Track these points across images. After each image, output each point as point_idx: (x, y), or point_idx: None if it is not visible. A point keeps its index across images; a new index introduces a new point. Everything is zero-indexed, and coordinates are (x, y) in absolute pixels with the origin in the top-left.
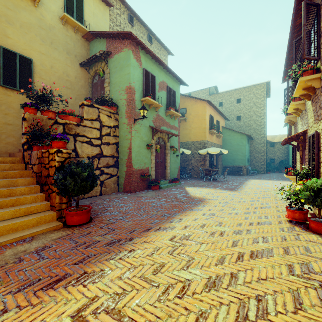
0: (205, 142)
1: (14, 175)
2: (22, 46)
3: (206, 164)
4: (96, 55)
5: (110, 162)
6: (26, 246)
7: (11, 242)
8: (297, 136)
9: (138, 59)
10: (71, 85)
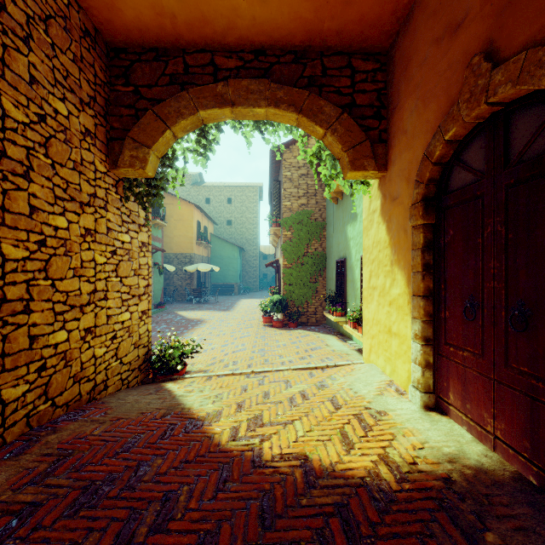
0: (192, 256)
1: None
2: None
3: (193, 283)
4: None
5: None
6: None
7: None
8: (273, 263)
9: None
10: None
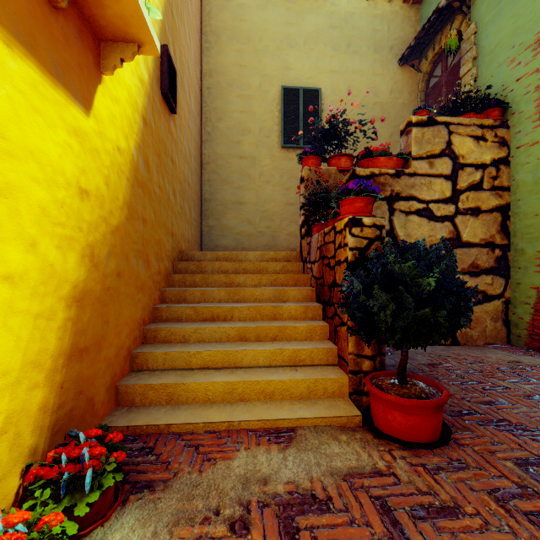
0: None
1: (286, 281)
2: (307, 73)
3: None
4: (439, 7)
5: (481, 260)
6: (273, 459)
7: (256, 426)
8: None
9: None
10: (381, 112)
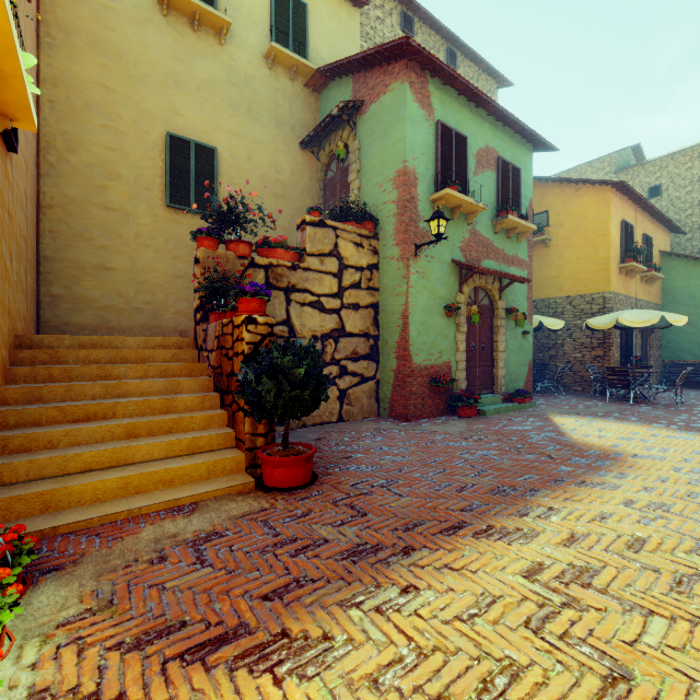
0: (606, 297)
1: (179, 371)
2: (200, 125)
3: (611, 355)
4: (332, 114)
5: (360, 348)
6: (180, 523)
7: (158, 509)
8: None
9: (423, 101)
10: (284, 191)
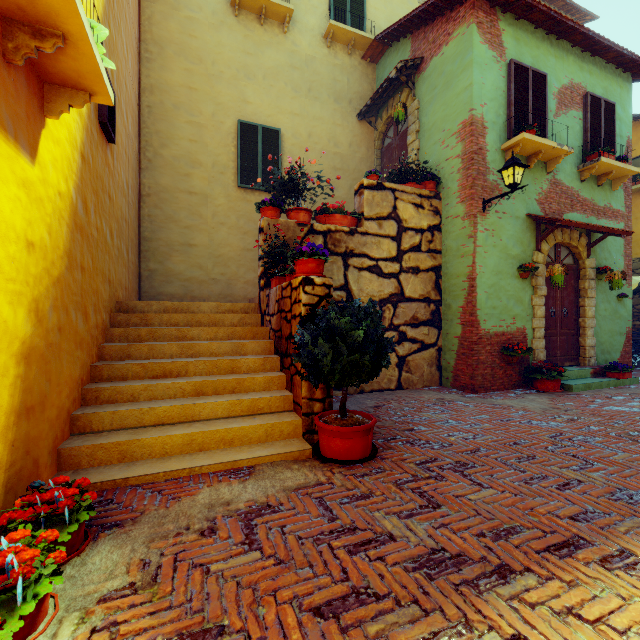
0: None
1: (244, 334)
2: (266, 110)
3: None
4: (390, 77)
5: (420, 313)
6: (235, 489)
7: (217, 469)
8: None
9: (493, 41)
10: (341, 163)
